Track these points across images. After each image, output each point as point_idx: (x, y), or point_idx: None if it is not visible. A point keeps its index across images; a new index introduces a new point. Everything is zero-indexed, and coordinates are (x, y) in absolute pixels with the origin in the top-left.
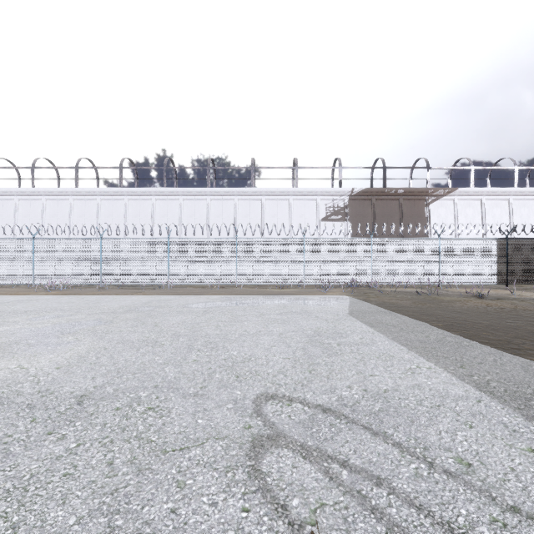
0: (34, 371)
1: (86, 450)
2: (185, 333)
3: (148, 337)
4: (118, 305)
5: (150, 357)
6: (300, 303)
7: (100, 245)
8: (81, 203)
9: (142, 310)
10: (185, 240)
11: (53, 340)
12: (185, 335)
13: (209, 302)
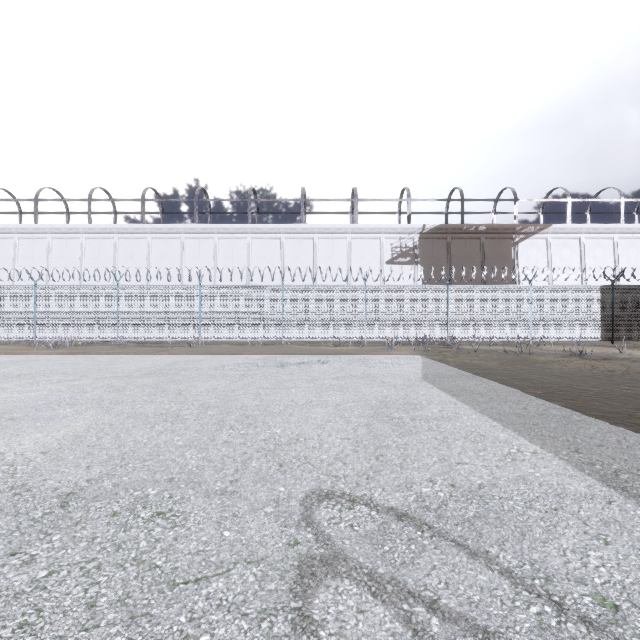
0: (12, 457)
1: (59, 583)
2: (216, 404)
3: (168, 409)
4: (136, 367)
5: (167, 437)
6: (361, 364)
7: (116, 293)
8: (94, 242)
9: (164, 374)
10: (220, 287)
11: (46, 414)
12: (216, 407)
13: (249, 363)
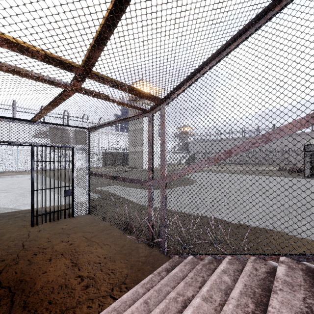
0: None
1: None
2: None
3: None
4: None
5: None
6: (11, 177)
7: None
8: None
9: None
10: None
11: None
12: None
13: None
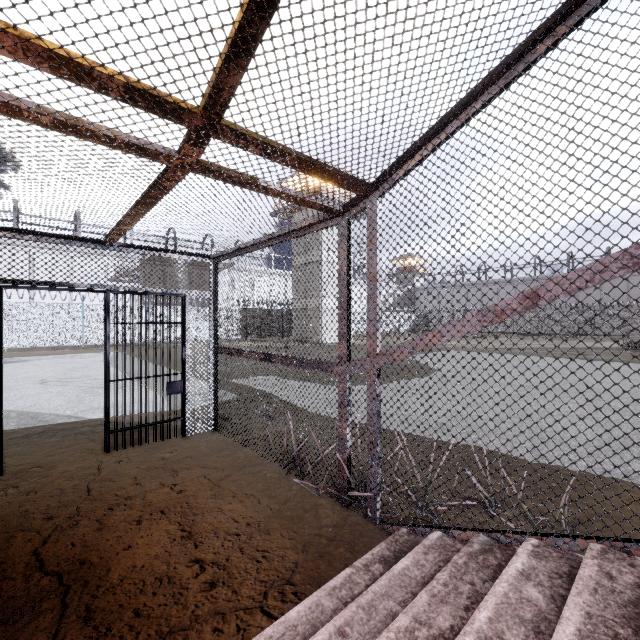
0: None
1: None
2: None
3: None
4: None
5: None
6: (72, 358)
7: None
8: None
9: None
10: None
11: None
12: None
13: None
